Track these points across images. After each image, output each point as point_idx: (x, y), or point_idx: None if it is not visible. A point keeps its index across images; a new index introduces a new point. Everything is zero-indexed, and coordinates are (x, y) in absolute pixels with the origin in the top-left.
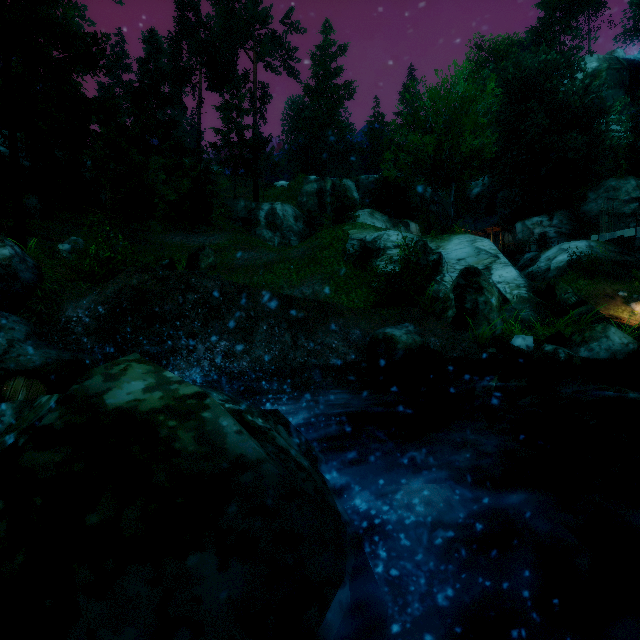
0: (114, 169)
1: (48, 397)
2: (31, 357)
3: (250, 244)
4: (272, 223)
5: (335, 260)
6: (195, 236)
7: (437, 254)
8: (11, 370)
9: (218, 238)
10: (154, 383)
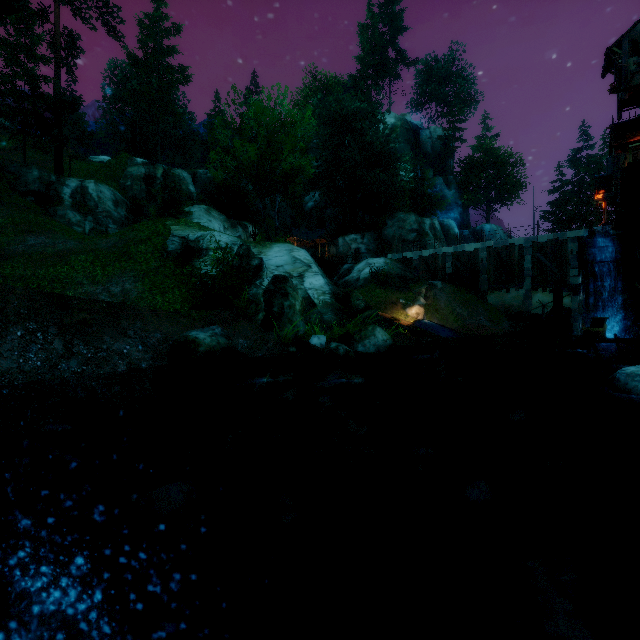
0: None
1: None
2: None
3: (40, 226)
4: (82, 204)
5: (153, 256)
6: None
7: (259, 259)
8: None
9: None
10: None
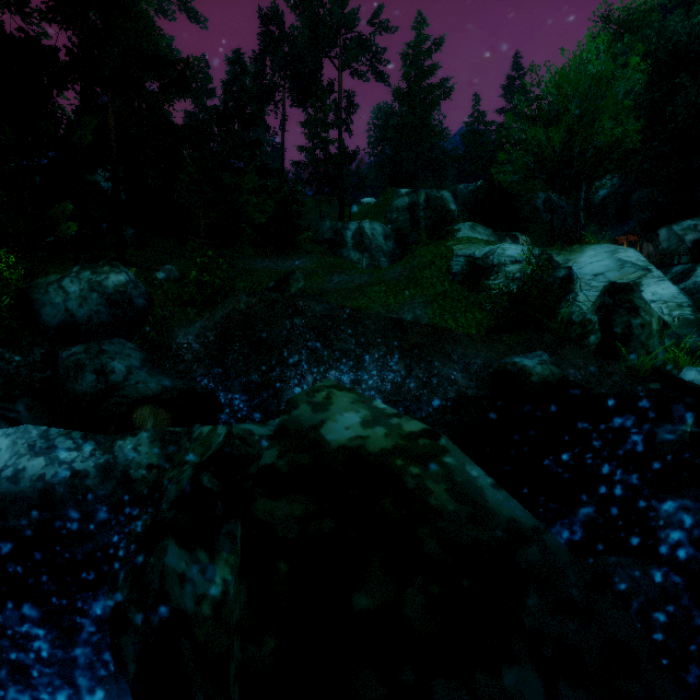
0: (208, 193)
1: (210, 428)
2: (148, 384)
3: (339, 267)
4: (360, 243)
5: (438, 280)
6: (281, 260)
7: (566, 269)
8: (132, 397)
9: (305, 262)
10: (369, 416)
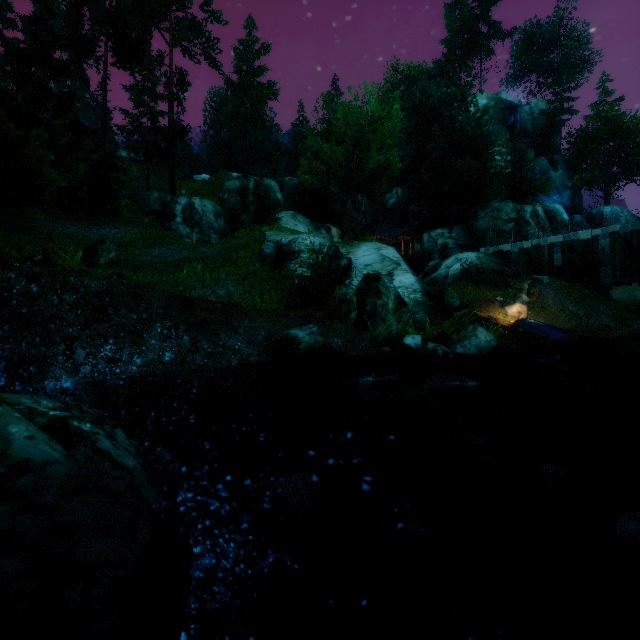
0: None
1: None
2: None
3: (161, 240)
4: (190, 218)
5: (251, 261)
6: (96, 227)
7: (347, 259)
8: None
9: (124, 231)
10: None
